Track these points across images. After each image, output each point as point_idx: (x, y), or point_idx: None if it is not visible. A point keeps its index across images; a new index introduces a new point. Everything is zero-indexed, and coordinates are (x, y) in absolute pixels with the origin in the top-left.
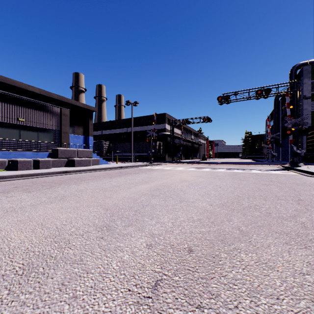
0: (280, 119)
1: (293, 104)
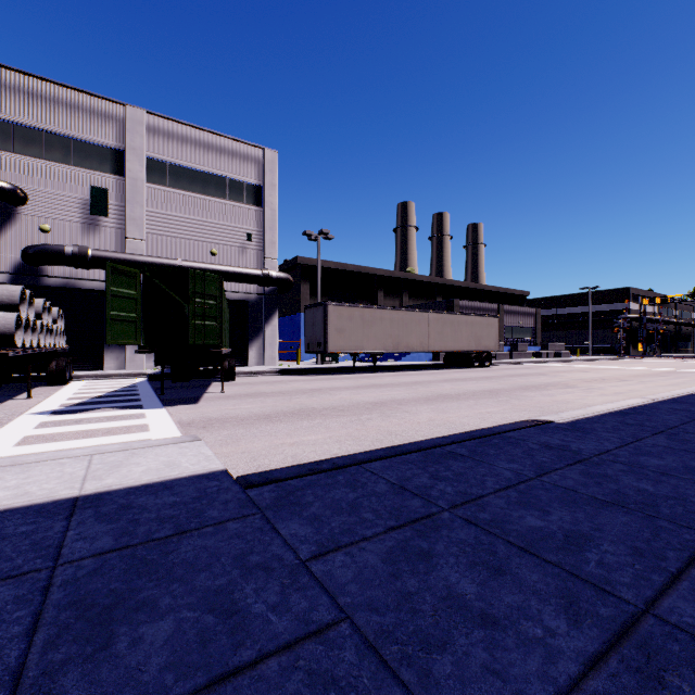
0: None
1: None
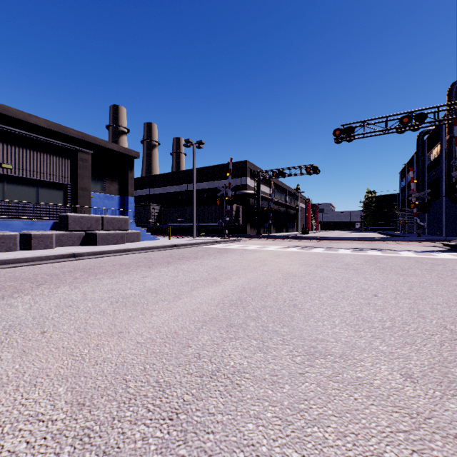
0: (426, 169)
1: None
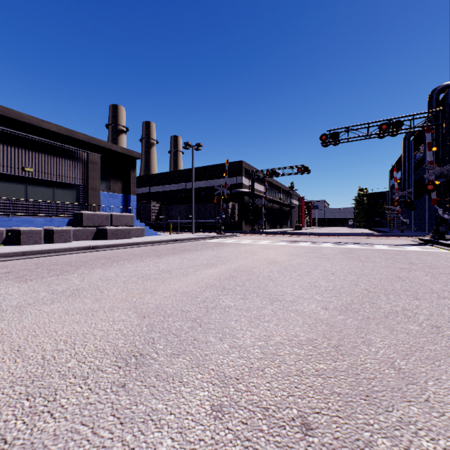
0: (412, 169)
1: (436, 145)
